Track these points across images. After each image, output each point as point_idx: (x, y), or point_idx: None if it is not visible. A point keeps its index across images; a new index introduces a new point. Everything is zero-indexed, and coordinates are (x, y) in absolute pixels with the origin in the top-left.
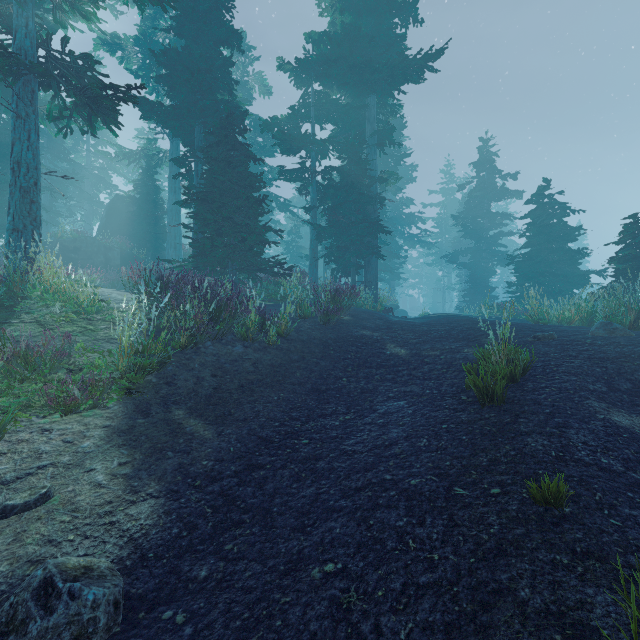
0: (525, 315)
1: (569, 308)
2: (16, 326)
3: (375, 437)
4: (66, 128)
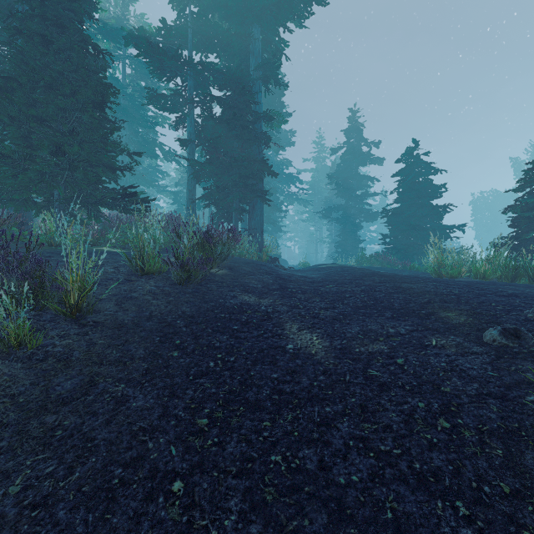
0: (404, 266)
1: (482, 260)
2: None
3: None
4: None
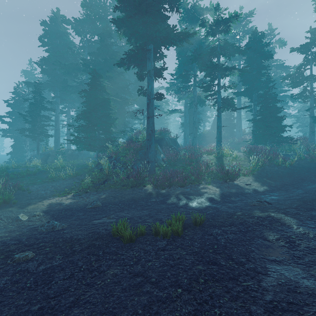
0: None
1: None
2: (225, 161)
3: (315, 186)
4: (221, 112)
